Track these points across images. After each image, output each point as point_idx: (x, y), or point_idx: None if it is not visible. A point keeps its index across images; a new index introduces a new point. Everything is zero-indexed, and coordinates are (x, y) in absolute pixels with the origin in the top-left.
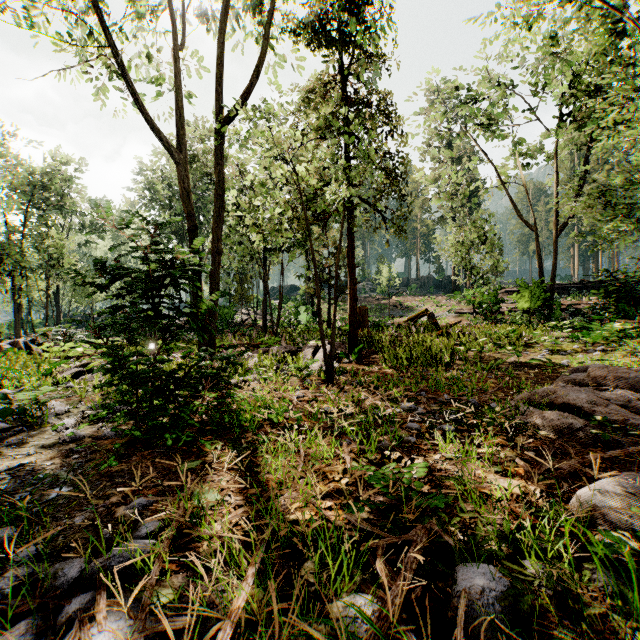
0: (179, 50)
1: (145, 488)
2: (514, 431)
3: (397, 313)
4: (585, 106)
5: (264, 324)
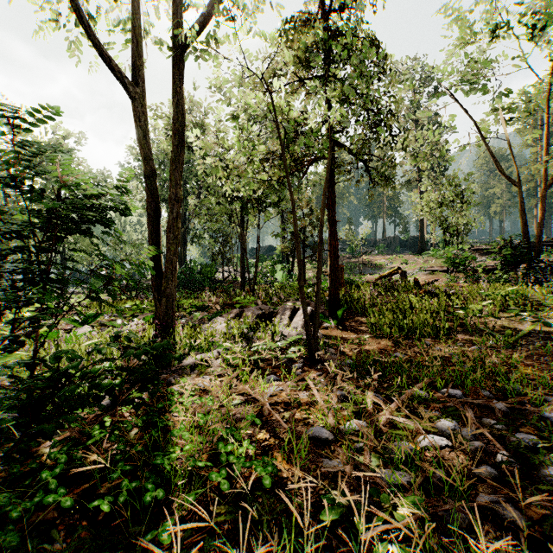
0: None
1: None
2: None
3: (367, 271)
4: None
5: (242, 282)
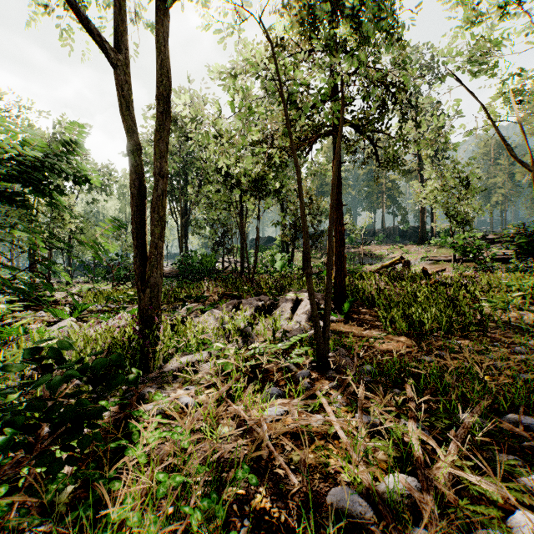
0: None
1: None
2: None
3: (367, 261)
4: None
5: (242, 271)
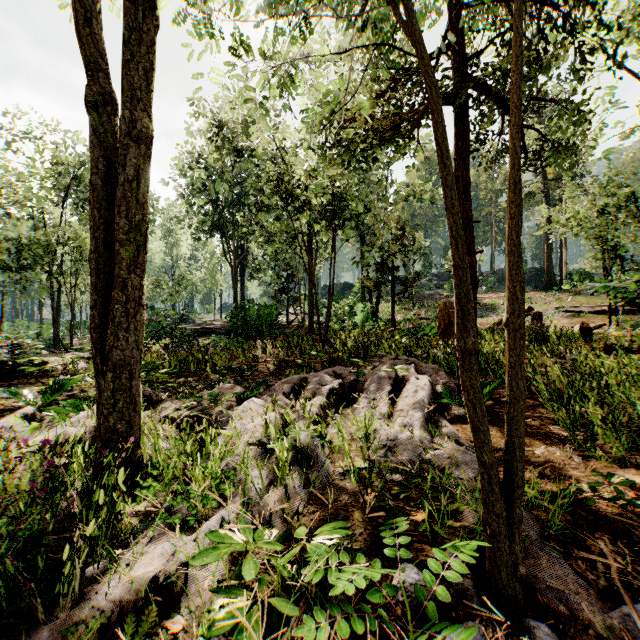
0: None
1: None
2: None
3: None
4: None
5: (310, 327)
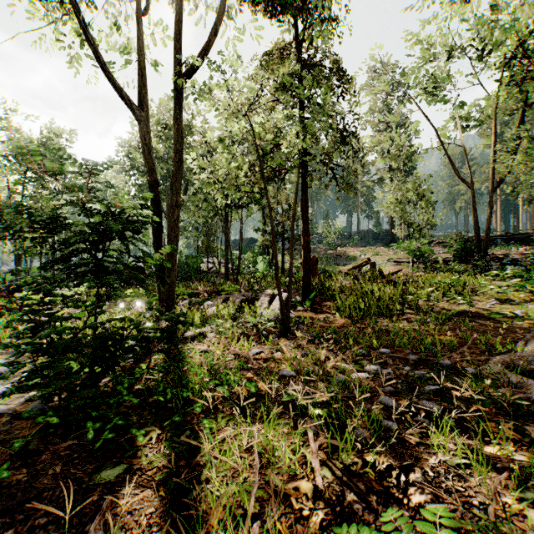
0: (142, 15)
1: (29, 530)
2: (512, 411)
3: (341, 262)
4: (520, 71)
5: (226, 272)
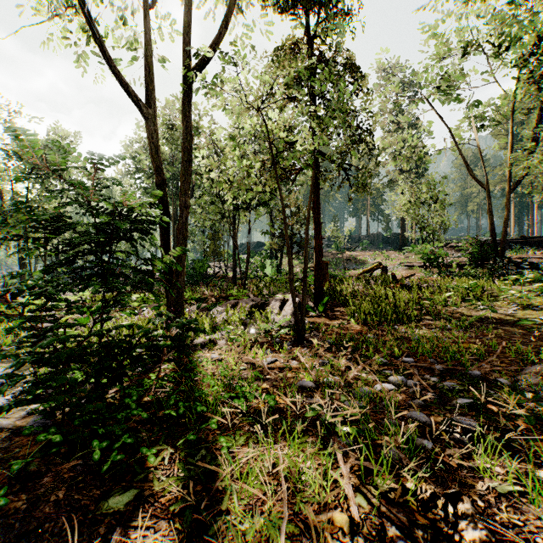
0: (149, 9)
1: None
2: None
3: (351, 266)
4: (540, 68)
5: (233, 276)
